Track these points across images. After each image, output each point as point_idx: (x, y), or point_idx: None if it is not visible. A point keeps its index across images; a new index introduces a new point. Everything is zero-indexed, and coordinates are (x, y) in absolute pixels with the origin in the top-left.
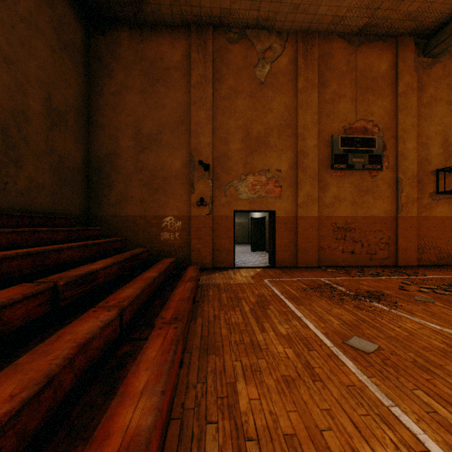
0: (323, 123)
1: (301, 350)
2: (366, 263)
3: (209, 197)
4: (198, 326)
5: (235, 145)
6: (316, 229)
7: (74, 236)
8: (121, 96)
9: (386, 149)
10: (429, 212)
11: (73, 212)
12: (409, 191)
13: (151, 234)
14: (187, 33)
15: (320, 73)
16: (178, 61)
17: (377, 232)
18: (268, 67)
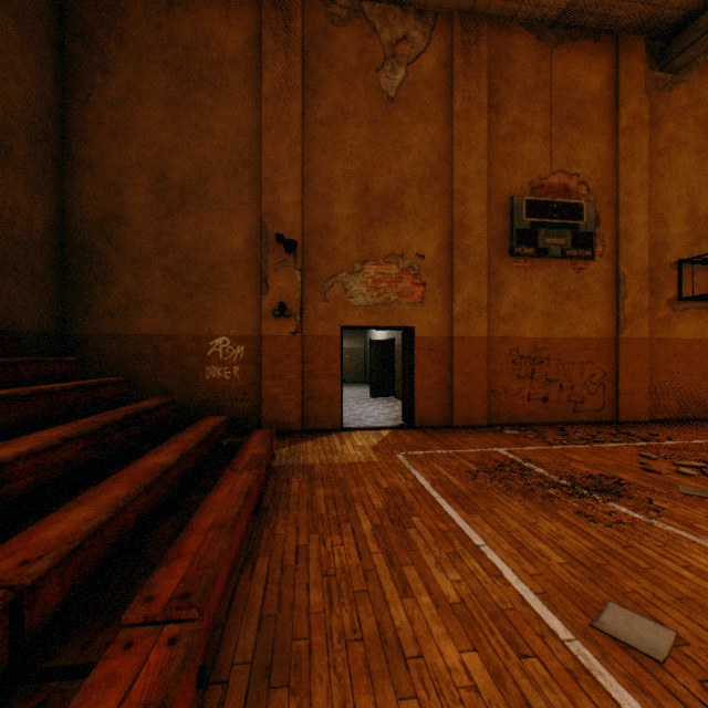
0: (496, 176)
1: (501, 658)
2: (567, 417)
3: (296, 301)
4: (258, 584)
5: (343, 208)
6: (485, 360)
7: (3, 377)
8: (129, 109)
9: (600, 223)
10: (667, 332)
11: (25, 328)
12: (636, 295)
13: (187, 370)
14: (255, 0)
15: (492, 87)
16: (238, 50)
17: (585, 364)
18: (401, 72)
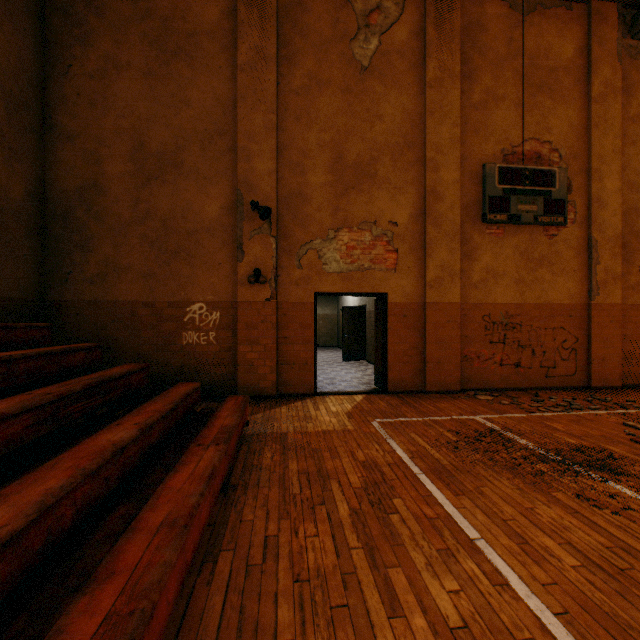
0: (468, 144)
1: None
2: (539, 382)
3: (270, 268)
4: (216, 593)
5: (317, 176)
6: (458, 326)
7: None
8: (108, 80)
9: (572, 190)
10: (639, 298)
11: (3, 294)
12: (609, 261)
13: (164, 335)
14: None
15: (464, 56)
16: (214, 21)
17: (557, 330)
18: (374, 41)
